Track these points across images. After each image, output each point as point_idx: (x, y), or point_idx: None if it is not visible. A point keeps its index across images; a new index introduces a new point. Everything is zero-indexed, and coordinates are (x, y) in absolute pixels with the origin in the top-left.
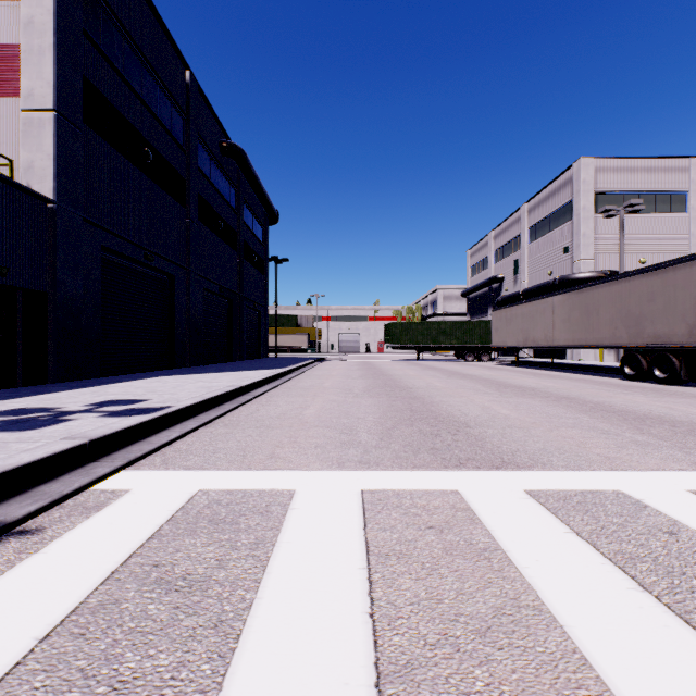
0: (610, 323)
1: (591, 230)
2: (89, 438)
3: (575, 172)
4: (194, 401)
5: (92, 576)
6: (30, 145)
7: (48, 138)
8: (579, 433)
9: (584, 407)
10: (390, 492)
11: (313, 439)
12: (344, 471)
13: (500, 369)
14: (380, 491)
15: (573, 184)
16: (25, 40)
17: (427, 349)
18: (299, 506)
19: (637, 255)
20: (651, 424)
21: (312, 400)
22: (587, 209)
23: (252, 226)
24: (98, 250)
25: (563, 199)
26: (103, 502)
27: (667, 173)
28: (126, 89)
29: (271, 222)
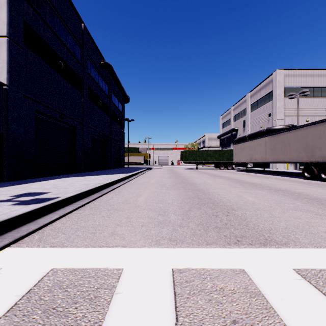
0: (296, 150)
1: (282, 105)
2: None
3: (274, 77)
4: (74, 194)
5: None
6: None
7: (3, 51)
8: (302, 214)
9: (293, 195)
10: (194, 271)
11: (141, 219)
12: (159, 248)
13: (238, 173)
14: (186, 270)
15: (273, 82)
16: None
17: (201, 163)
18: (123, 289)
19: (305, 117)
20: None
21: (143, 191)
22: (280, 95)
23: (116, 104)
24: (33, 112)
25: (268, 90)
26: None
27: (319, 77)
28: (49, 30)
29: (125, 102)
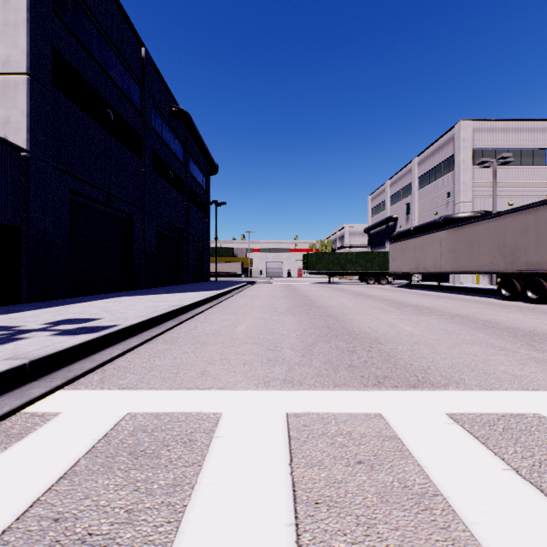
0: (489, 253)
1: (469, 178)
2: (30, 359)
3: (456, 132)
4: (139, 320)
5: None
6: (7, 103)
7: (22, 98)
8: (479, 349)
9: (476, 324)
10: (315, 415)
11: (242, 356)
12: (269, 391)
13: (397, 290)
14: (304, 414)
15: (455, 141)
16: (3, 16)
17: (337, 274)
18: (224, 433)
19: (506, 198)
20: (541, 341)
21: (243, 318)
22: (466, 161)
23: (197, 176)
24: (66, 192)
25: (447, 154)
26: (28, 429)
27: (530, 133)
28: (91, 60)
29: (212, 173)
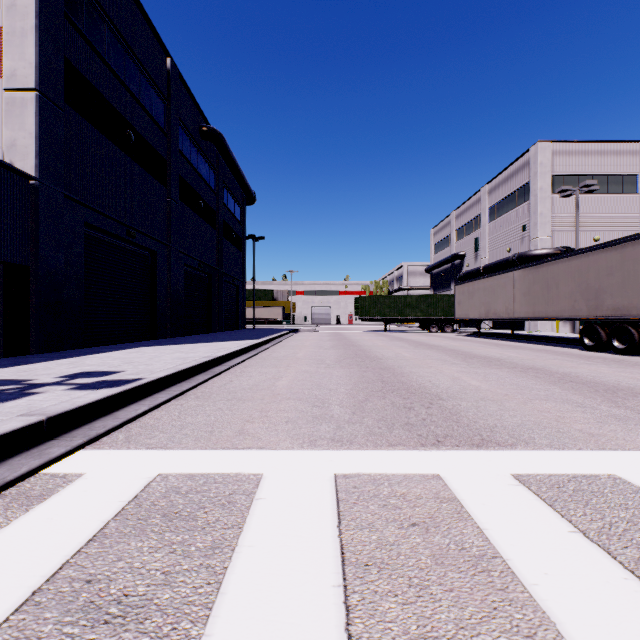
0: (570, 296)
1: (547, 209)
2: (47, 415)
3: (533, 155)
4: (166, 373)
5: (8, 599)
6: (13, 123)
7: (30, 117)
8: (554, 406)
9: (552, 378)
10: (366, 476)
11: (284, 413)
12: (315, 450)
13: (463, 339)
14: (354, 475)
15: (531, 166)
16: (8, 23)
17: (394, 321)
18: (266, 495)
19: (591, 232)
20: (624, 396)
21: (285, 371)
22: (544, 190)
23: (231, 206)
24: (80, 226)
25: (522, 181)
26: (50, 491)
27: (619, 156)
28: (108, 73)
29: (248, 202)
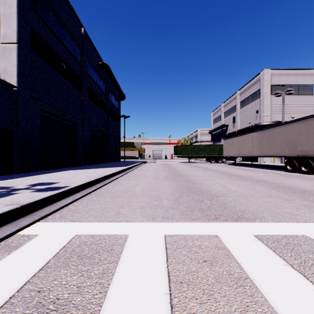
0: (280, 145)
1: (269, 102)
2: (20, 205)
3: (262, 76)
4: (81, 183)
5: None
6: (5, 60)
7: (14, 57)
8: (273, 200)
9: (272, 185)
10: (180, 236)
11: (139, 203)
12: (155, 222)
13: (227, 166)
14: (174, 235)
15: (261, 81)
16: (3, 10)
17: (193, 157)
18: (130, 245)
19: (290, 114)
20: (308, 195)
21: (140, 182)
22: (267, 93)
23: (113, 101)
24: (39, 111)
25: (256, 88)
26: (21, 243)
27: (304, 76)
28: (53, 35)
29: (121, 99)
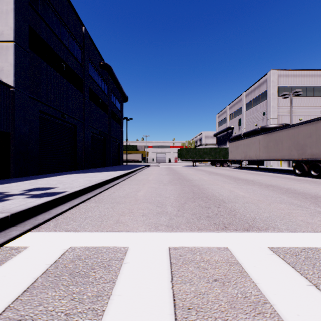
0: (288, 148)
1: (276, 104)
2: (11, 213)
3: (268, 77)
4: (79, 188)
5: None
6: (2, 59)
7: (10, 55)
8: (285, 206)
9: (282, 190)
10: (186, 248)
11: (141, 210)
12: (158, 232)
13: (233, 170)
14: (180, 248)
15: (267, 82)
16: None
17: (198, 161)
18: (129, 260)
19: (298, 116)
20: None
21: (142, 187)
22: (274, 94)
23: (115, 103)
24: (37, 112)
25: (262, 90)
26: (7, 257)
27: (312, 77)
28: (52, 34)
29: (124, 101)
